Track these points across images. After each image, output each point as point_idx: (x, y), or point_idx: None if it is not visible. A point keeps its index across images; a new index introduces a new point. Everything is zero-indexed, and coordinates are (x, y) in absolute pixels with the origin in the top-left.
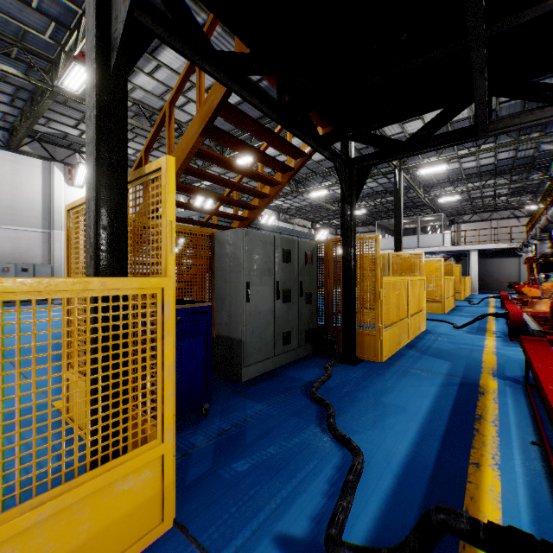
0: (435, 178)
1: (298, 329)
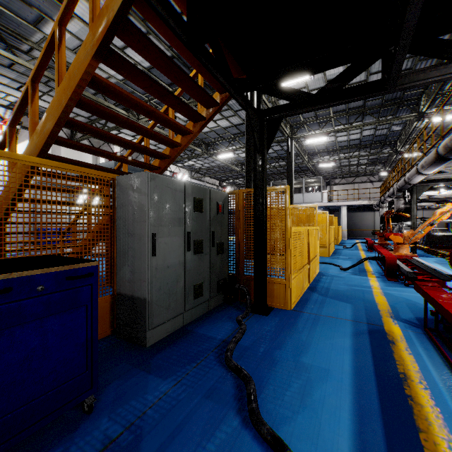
0: (317, 148)
1: (210, 280)
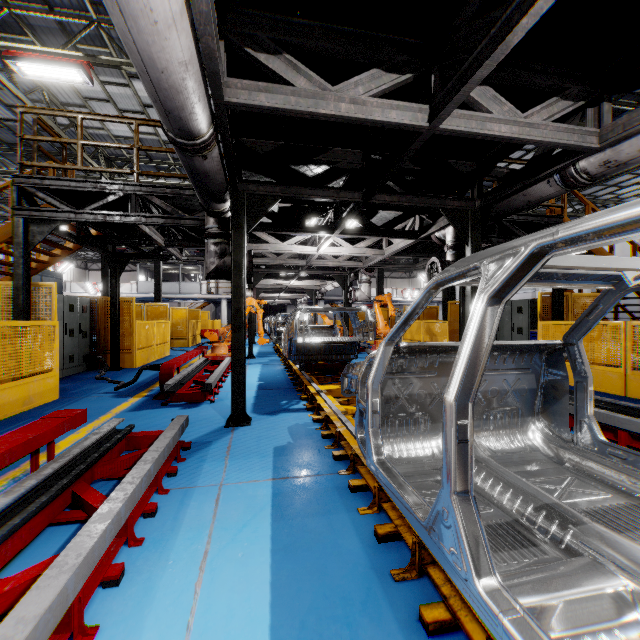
0: None
1: (78, 354)
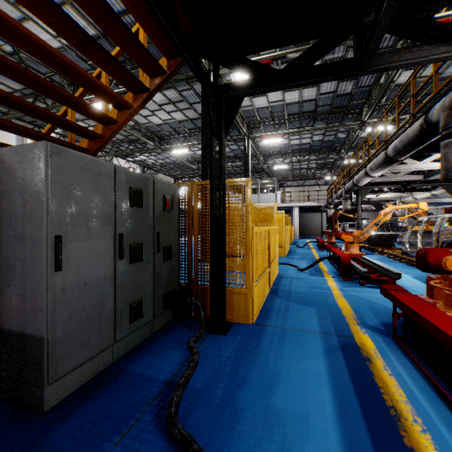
0: (272, 150)
1: (154, 295)
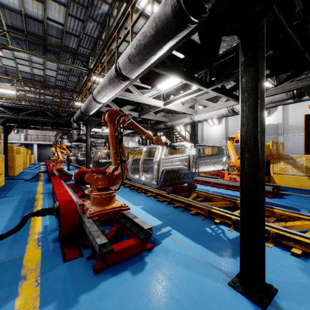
0: None
1: None
